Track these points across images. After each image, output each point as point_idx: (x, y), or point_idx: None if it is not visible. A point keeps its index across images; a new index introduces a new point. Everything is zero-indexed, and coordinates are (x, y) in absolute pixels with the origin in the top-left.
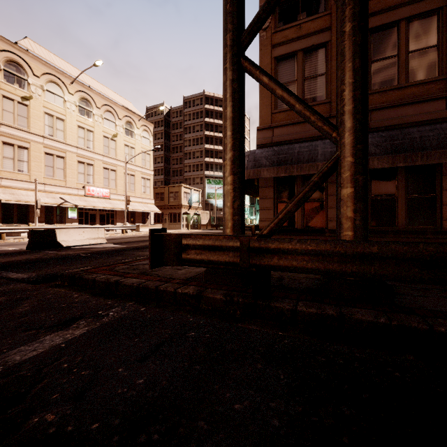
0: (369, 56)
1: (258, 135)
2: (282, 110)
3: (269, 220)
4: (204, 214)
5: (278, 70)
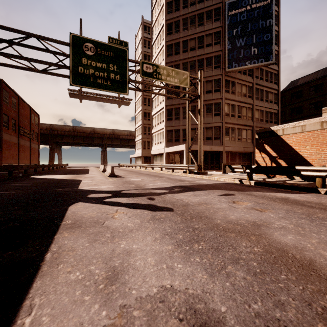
0: None
1: None
2: None
3: None
4: None
5: None
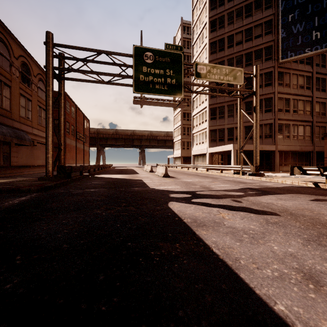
0: None
1: None
2: None
3: None
4: None
5: None
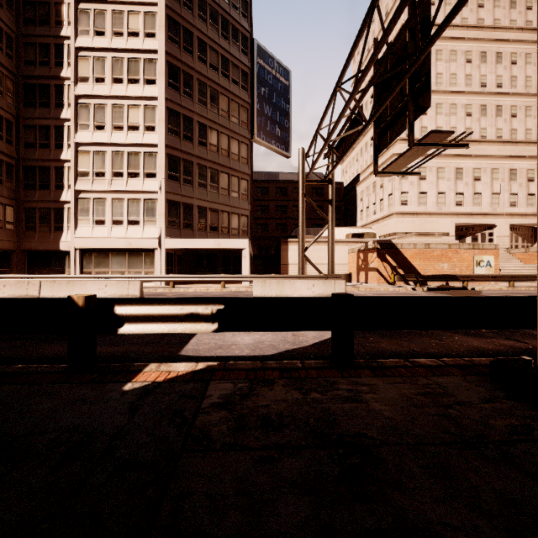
0: None
1: None
2: None
3: None
4: None
5: None
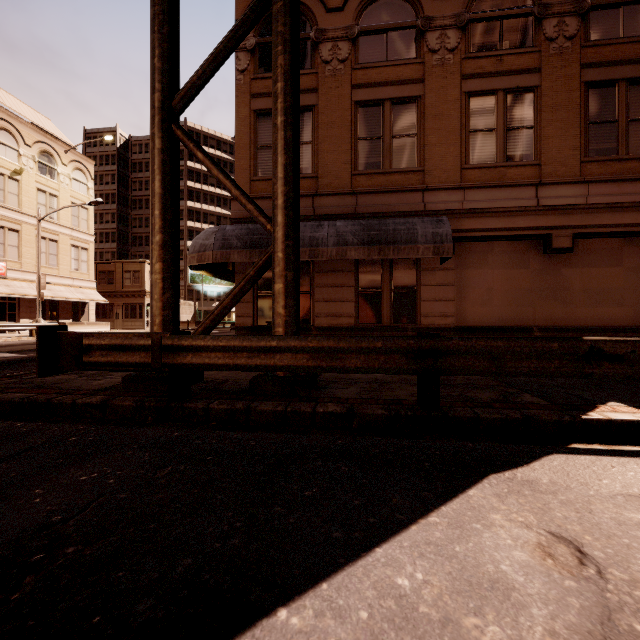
0: (356, 133)
1: (234, 206)
2: (263, 178)
3: (247, 315)
4: (185, 306)
5: (258, 128)
